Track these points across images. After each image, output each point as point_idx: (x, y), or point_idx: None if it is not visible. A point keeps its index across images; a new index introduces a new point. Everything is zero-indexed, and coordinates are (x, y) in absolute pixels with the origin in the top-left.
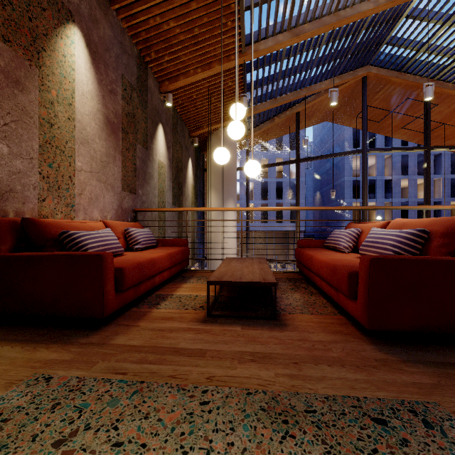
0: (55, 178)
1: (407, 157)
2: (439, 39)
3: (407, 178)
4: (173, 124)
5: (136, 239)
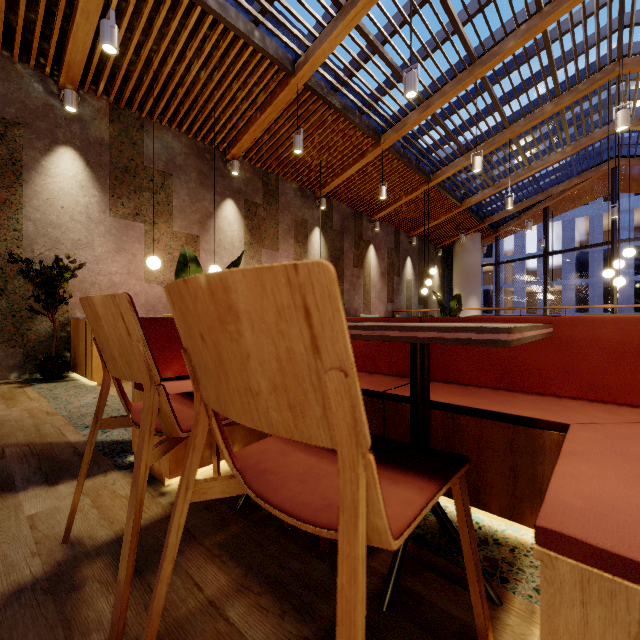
0: (366, 303)
1: None
2: None
3: None
4: (418, 250)
5: None
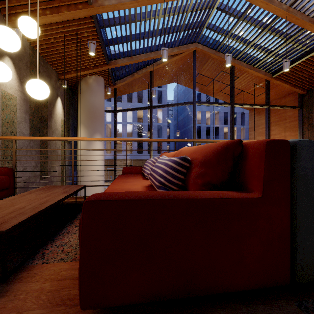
0: None
1: (227, 114)
2: (237, 29)
3: (227, 126)
4: (30, 62)
5: None
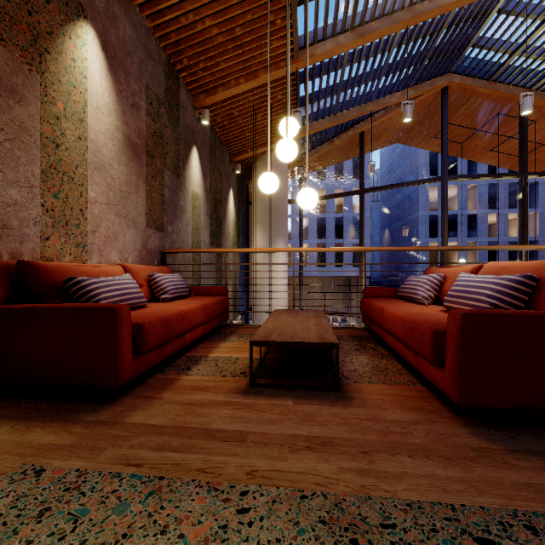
0: (61, 212)
1: (495, 187)
2: (538, 39)
3: (496, 212)
4: (210, 146)
5: (163, 287)
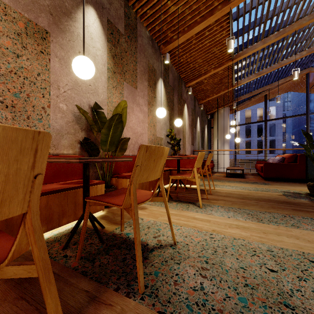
0: (183, 145)
1: None
2: None
3: None
4: (201, 113)
5: None
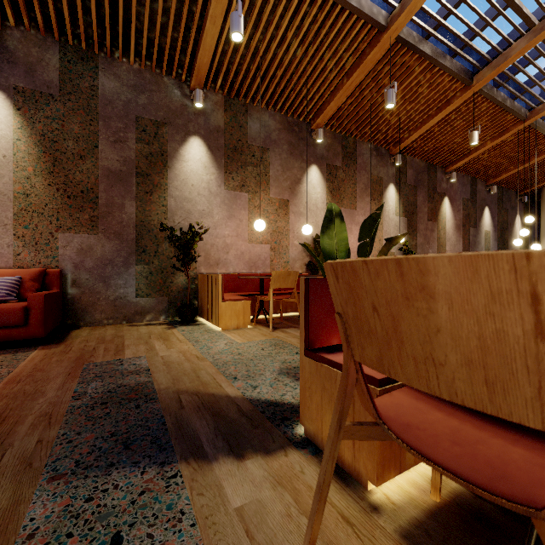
0: None
1: None
2: None
3: None
4: (497, 199)
5: None
